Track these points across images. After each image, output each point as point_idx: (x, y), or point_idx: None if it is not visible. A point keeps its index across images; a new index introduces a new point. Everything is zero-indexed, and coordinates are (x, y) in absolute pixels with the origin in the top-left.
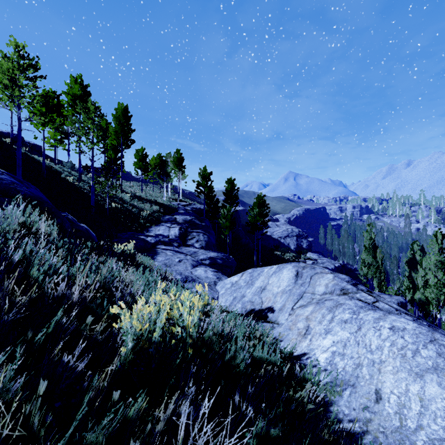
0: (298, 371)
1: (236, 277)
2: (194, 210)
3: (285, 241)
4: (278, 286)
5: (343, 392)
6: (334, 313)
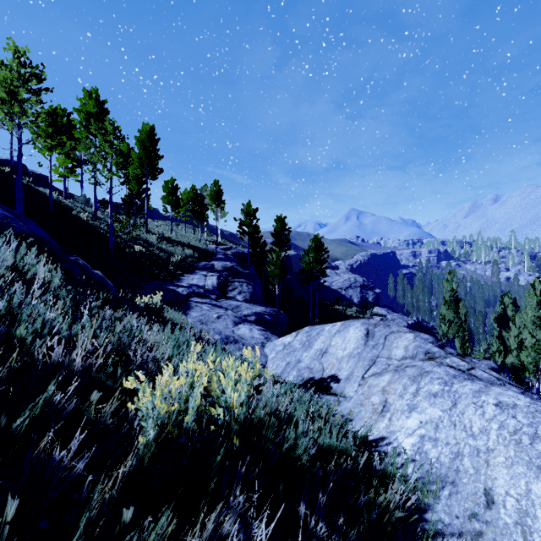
0: (378, 463)
1: (290, 337)
2: (236, 255)
3: (347, 293)
4: (343, 349)
5: (439, 492)
6: (419, 383)
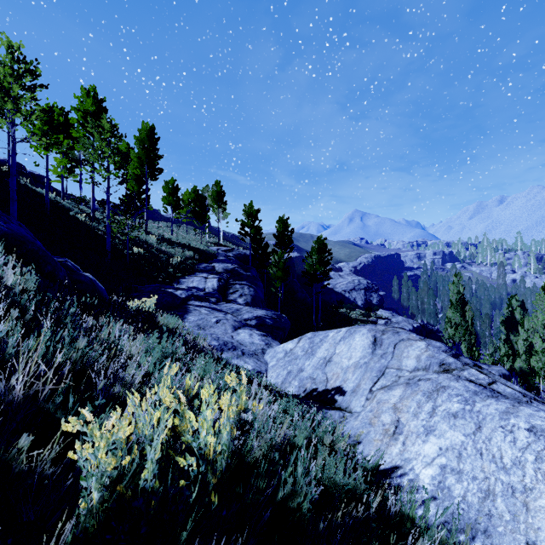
0: (393, 503)
1: (291, 344)
2: (237, 256)
3: (350, 295)
4: (349, 358)
5: (469, 544)
6: (436, 401)
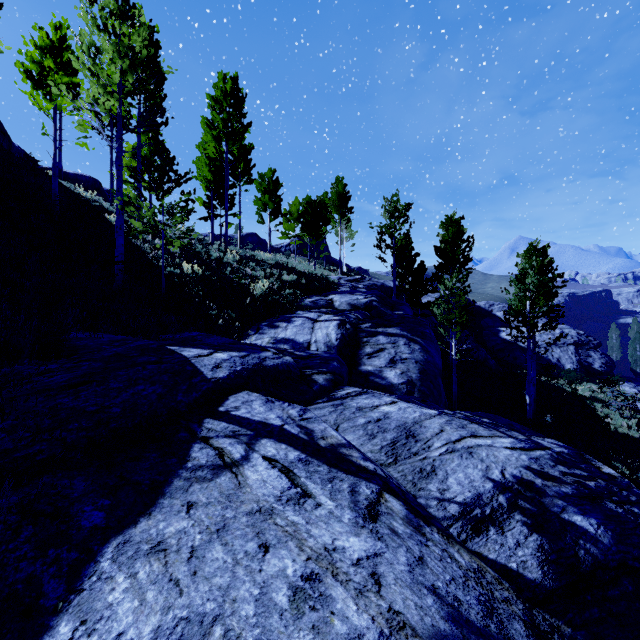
0: None
1: None
2: (371, 288)
3: (550, 354)
4: None
5: None
6: None
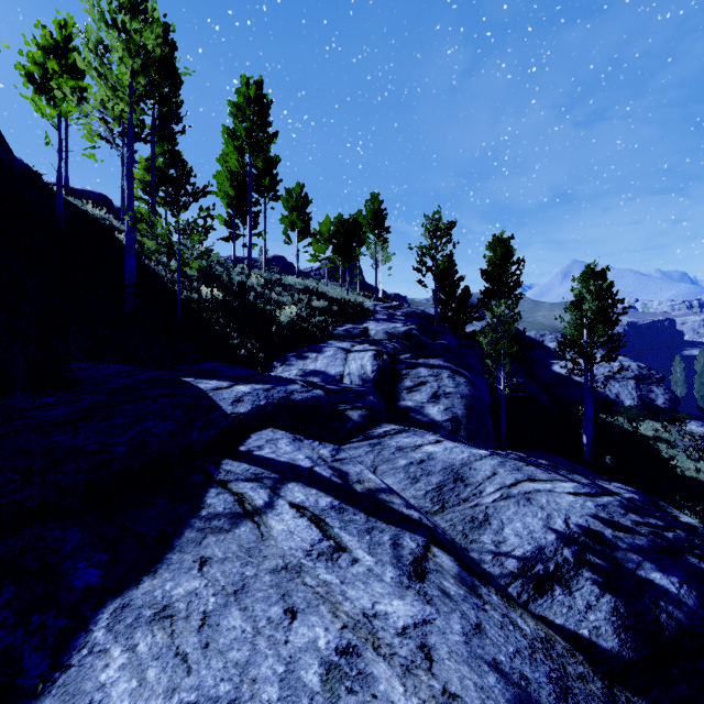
0: None
1: None
2: (410, 316)
3: (608, 389)
4: None
5: None
6: None
